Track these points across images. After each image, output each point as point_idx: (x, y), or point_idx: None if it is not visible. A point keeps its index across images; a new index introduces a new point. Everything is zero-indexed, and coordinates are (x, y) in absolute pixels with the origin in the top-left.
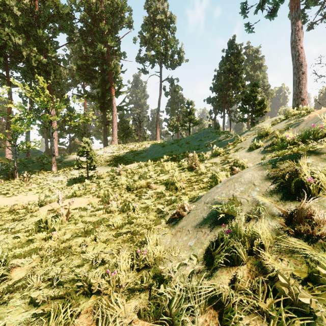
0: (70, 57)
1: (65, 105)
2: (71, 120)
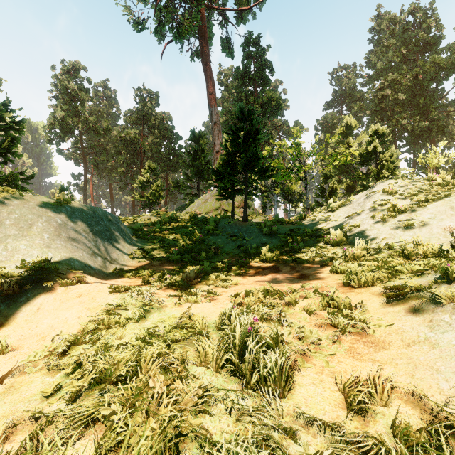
0: None
1: None
2: None
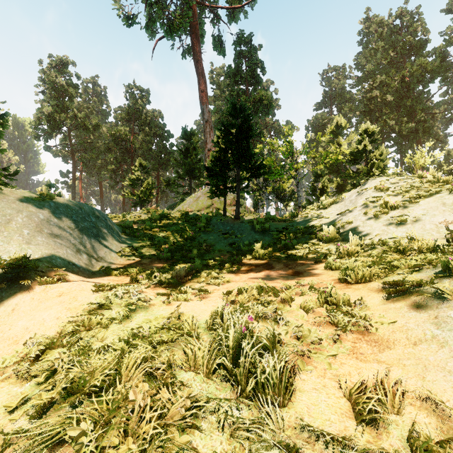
0: (450, 84)
1: (440, 149)
2: (450, 165)
